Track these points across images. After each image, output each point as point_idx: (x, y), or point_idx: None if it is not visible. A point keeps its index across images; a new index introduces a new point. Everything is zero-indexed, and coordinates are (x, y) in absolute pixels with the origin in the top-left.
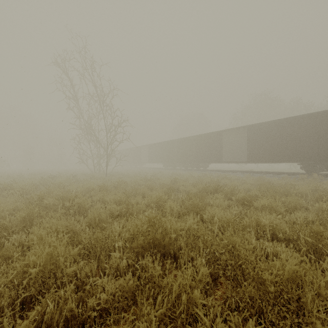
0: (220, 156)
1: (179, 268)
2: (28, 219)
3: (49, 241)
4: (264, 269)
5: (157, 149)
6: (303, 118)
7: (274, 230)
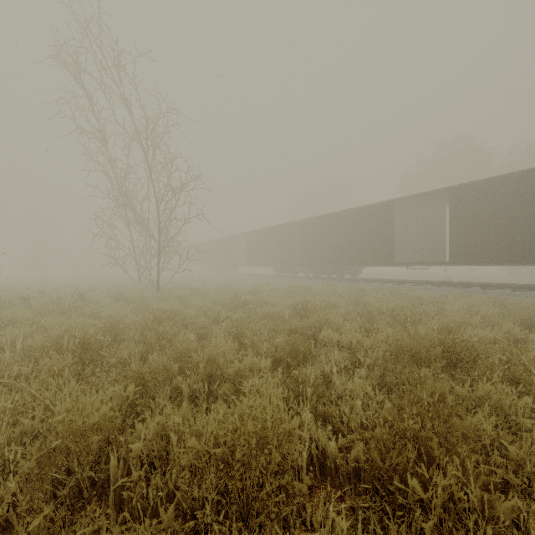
0: (389, 252)
1: None
2: None
3: None
4: None
5: (262, 241)
6: None
7: None
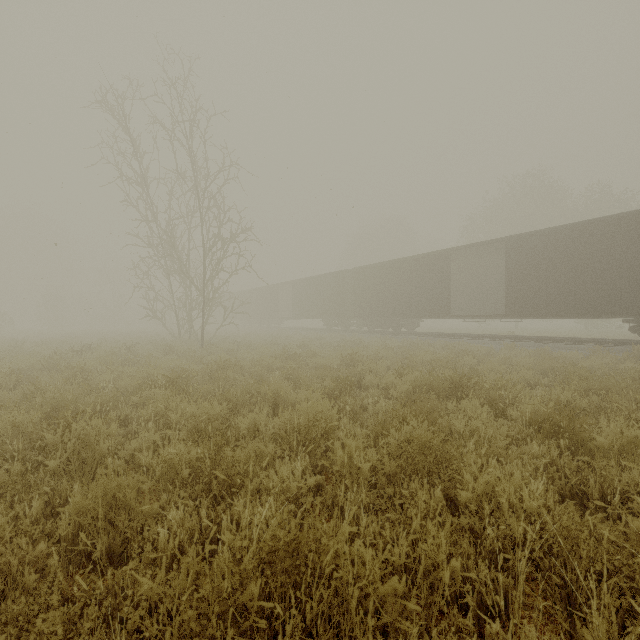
0: (446, 304)
1: None
2: None
3: None
4: None
5: (310, 291)
6: (639, 218)
7: None
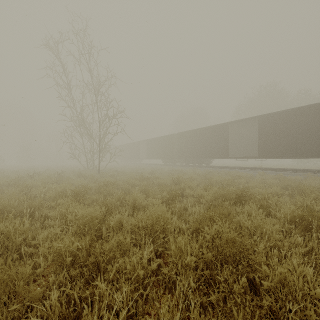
0: (226, 151)
1: None
2: None
3: None
4: None
5: (156, 144)
6: None
7: None
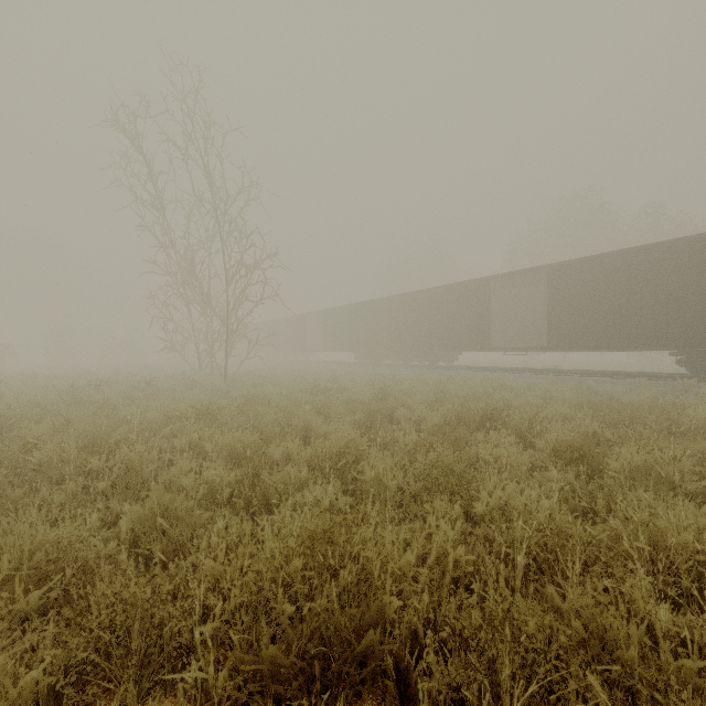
0: (486, 336)
1: None
2: None
3: None
4: None
5: (341, 321)
6: (685, 246)
7: None
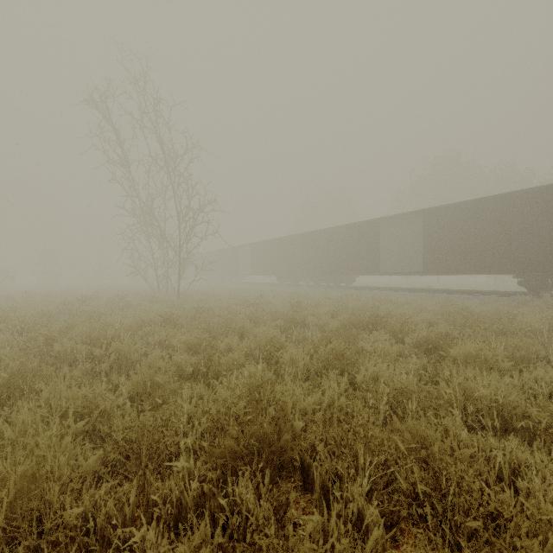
0: (376, 263)
1: (312, 491)
2: (18, 382)
3: (30, 445)
4: (502, 507)
5: (266, 252)
6: (524, 196)
7: (500, 408)
